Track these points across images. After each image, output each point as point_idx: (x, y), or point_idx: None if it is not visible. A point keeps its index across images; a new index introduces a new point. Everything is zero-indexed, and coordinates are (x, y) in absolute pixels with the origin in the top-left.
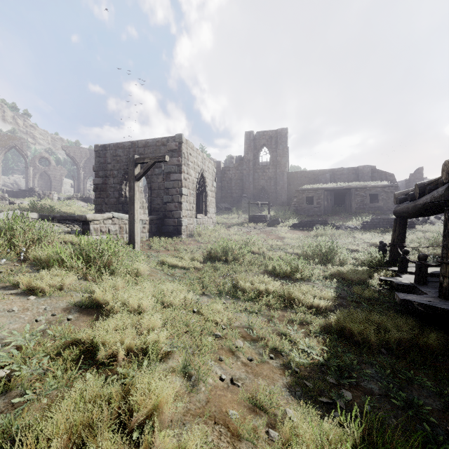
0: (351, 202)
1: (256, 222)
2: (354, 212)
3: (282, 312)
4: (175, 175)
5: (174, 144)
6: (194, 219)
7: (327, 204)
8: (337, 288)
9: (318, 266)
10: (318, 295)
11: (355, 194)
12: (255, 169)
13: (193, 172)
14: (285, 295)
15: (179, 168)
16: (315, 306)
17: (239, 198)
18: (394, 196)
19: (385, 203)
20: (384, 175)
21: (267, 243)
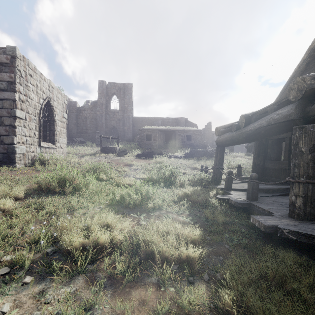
0: (176, 140)
1: (107, 153)
2: (177, 147)
3: (137, 291)
4: (5, 93)
5: (4, 57)
6: (37, 147)
7: (160, 141)
8: (190, 214)
9: (164, 189)
10: (180, 233)
11: (178, 135)
12: (107, 111)
13: (36, 96)
14: (139, 244)
15: (11, 85)
16: (183, 258)
17: (93, 134)
18: (216, 130)
19: (195, 141)
20: (192, 124)
21: (116, 170)
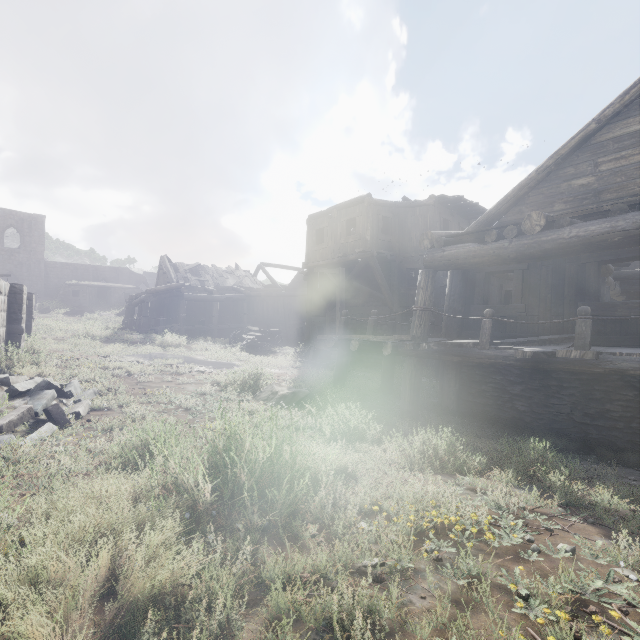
0: (112, 297)
1: None
2: (114, 305)
3: None
4: None
5: None
6: None
7: (92, 298)
8: None
9: None
10: None
11: (115, 292)
12: None
13: None
14: None
15: None
16: None
17: None
18: (126, 300)
19: None
20: (139, 277)
21: None
